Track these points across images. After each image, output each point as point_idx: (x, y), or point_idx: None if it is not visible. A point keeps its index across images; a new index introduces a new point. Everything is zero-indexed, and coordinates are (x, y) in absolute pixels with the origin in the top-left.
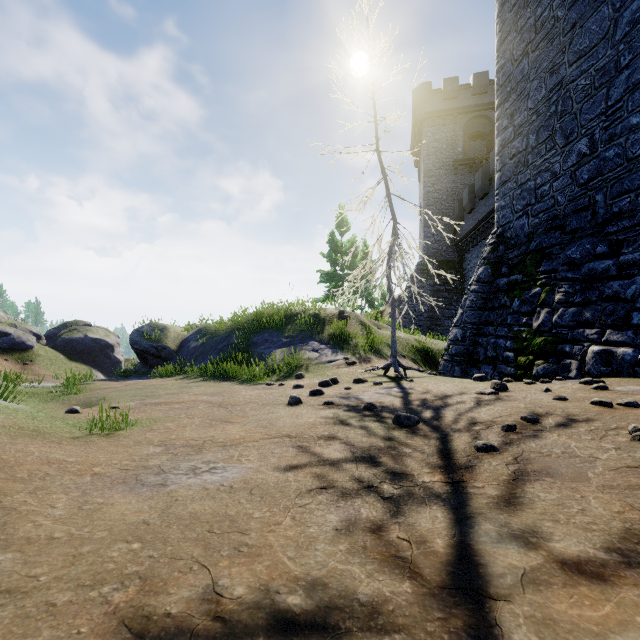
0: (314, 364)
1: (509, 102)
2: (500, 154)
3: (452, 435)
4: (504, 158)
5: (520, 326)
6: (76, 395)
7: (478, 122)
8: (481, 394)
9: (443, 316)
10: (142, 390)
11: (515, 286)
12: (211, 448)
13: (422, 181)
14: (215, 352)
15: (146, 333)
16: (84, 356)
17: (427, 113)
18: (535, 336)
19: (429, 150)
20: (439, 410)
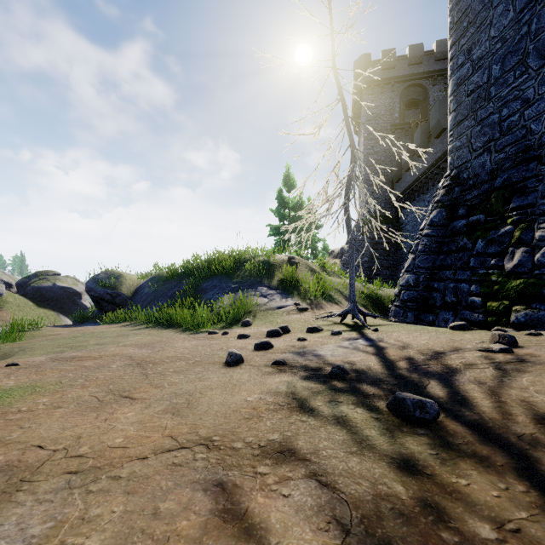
0: (263, 310)
1: (466, 37)
2: (455, 93)
3: (541, 460)
4: (460, 97)
5: (486, 268)
6: (4, 344)
7: (413, 90)
8: (487, 351)
9: (382, 266)
10: (75, 339)
11: (476, 227)
12: (44, 481)
13: (362, 144)
14: (165, 298)
15: (102, 280)
16: (53, 303)
17: (367, 82)
18: (509, 279)
19: (369, 116)
20: (449, 381)
